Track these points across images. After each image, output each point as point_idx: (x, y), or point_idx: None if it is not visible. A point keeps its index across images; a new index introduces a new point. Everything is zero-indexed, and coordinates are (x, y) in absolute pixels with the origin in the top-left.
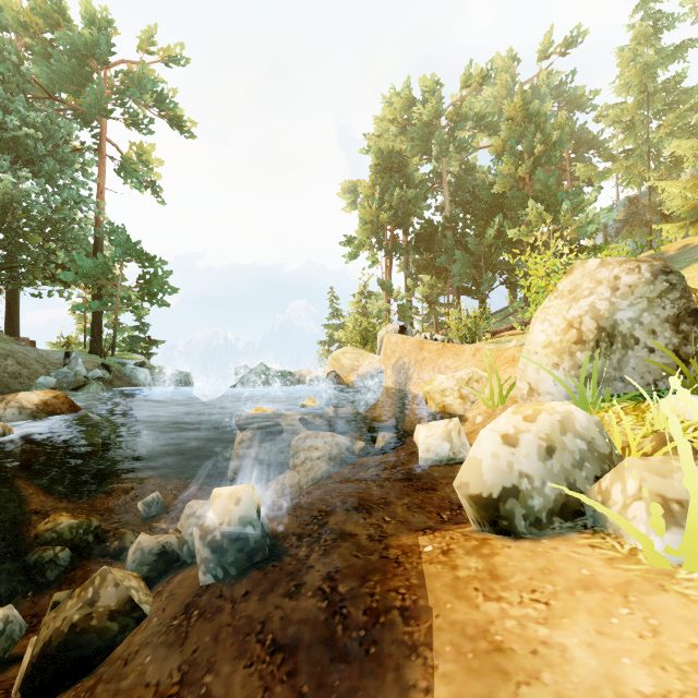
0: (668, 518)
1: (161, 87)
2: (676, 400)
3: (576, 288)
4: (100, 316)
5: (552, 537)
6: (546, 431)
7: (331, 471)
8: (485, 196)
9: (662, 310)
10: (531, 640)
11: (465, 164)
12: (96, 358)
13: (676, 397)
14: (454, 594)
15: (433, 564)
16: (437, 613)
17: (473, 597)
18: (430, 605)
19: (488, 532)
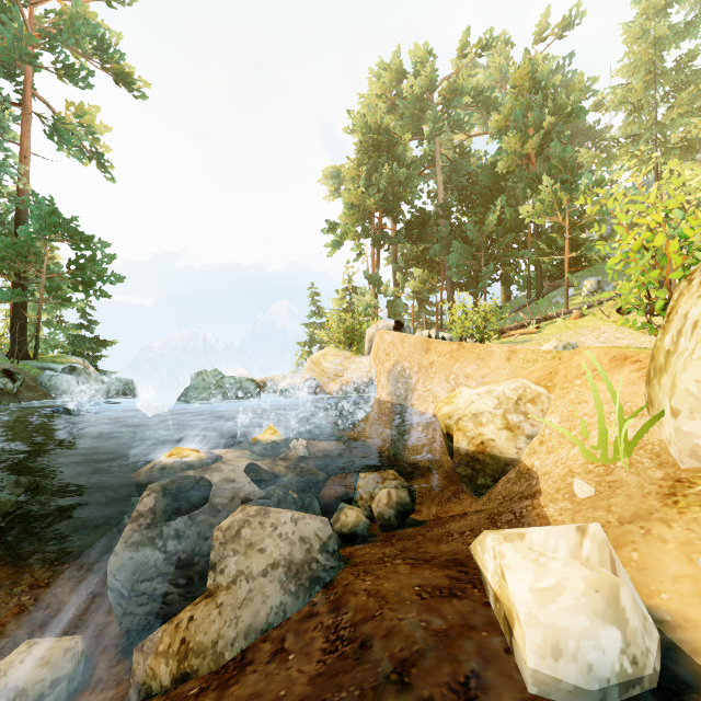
0: None
1: (103, 32)
2: None
3: None
4: (24, 310)
5: None
6: None
7: (287, 609)
8: (484, 180)
9: None
10: None
11: (459, 146)
12: (4, 362)
13: None
14: None
15: None
16: None
17: None
18: None
19: None
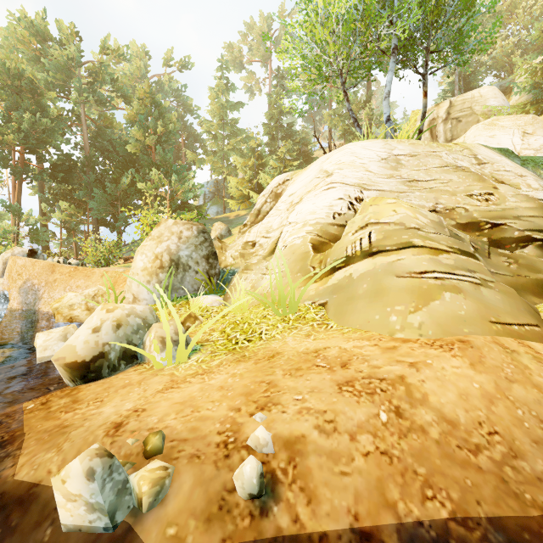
0: (164, 346)
1: None
2: (200, 297)
3: (161, 235)
4: None
5: (118, 373)
6: (119, 317)
7: None
8: (122, 150)
9: (202, 251)
10: (86, 416)
11: (104, 117)
12: None
13: (200, 295)
14: (45, 420)
15: (33, 412)
16: (30, 432)
17: (59, 415)
18: (25, 432)
19: (80, 384)
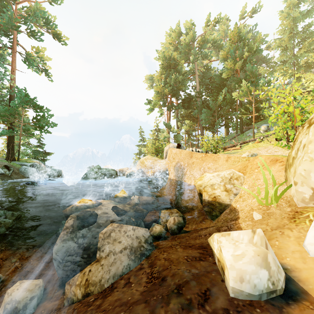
0: None
1: (48, 16)
2: None
3: None
4: (13, 139)
5: None
6: None
7: (130, 266)
8: (217, 81)
9: None
10: None
11: (206, 66)
12: (4, 162)
13: None
14: None
15: None
16: None
17: None
18: None
19: None
